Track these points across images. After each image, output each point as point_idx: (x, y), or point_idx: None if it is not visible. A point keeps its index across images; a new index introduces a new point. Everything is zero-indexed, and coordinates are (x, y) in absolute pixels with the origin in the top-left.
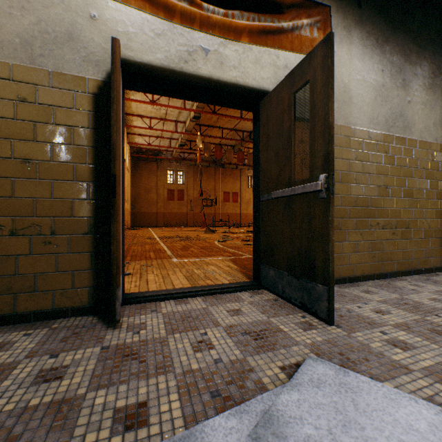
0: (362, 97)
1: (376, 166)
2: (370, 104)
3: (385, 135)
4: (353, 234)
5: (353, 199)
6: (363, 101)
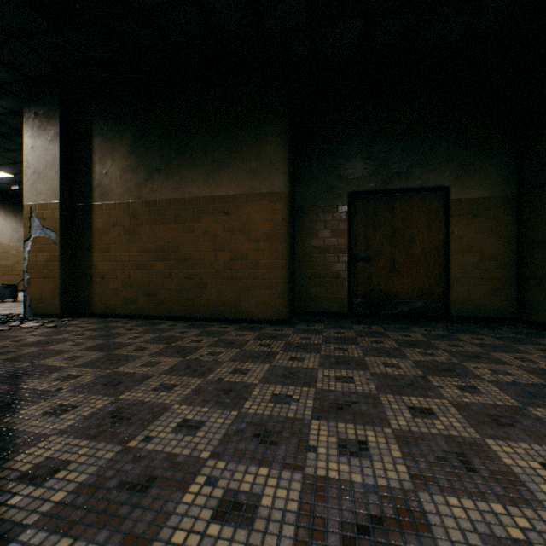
0: (6, 232)
1: (14, 255)
2: (10, 234)
3: (18, 244)
4: (2, 277)
5: (1, 266)
6: (7, 233)
